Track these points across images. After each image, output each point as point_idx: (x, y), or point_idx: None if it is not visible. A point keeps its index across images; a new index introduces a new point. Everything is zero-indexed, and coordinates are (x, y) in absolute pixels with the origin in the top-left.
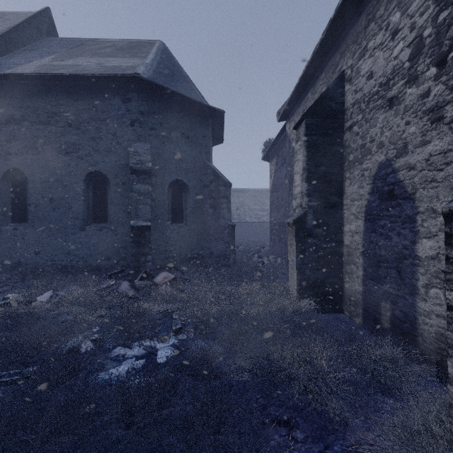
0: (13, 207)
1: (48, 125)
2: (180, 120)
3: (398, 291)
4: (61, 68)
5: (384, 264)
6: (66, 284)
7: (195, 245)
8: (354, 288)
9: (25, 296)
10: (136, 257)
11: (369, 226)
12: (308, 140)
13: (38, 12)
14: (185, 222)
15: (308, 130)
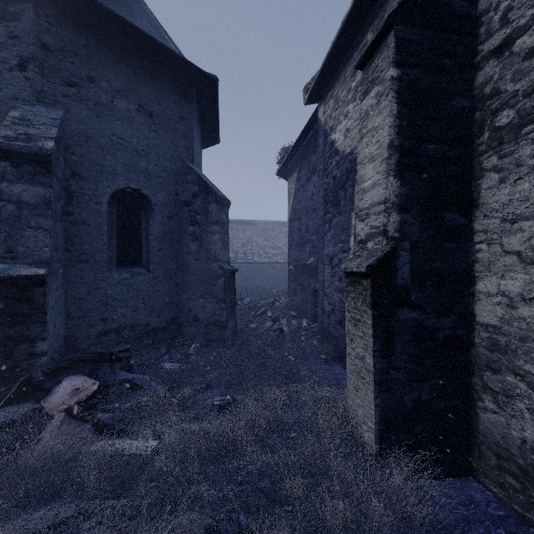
0: None
1: None
2: (134, 81)
3: None
4: None
5: None
6: None
7: (164, 306)
8: (518, 434)
9: None
10: (5, 348)
11: None
12: (402, 77)
13: None
14: (145, 266)
15: (402, 54)
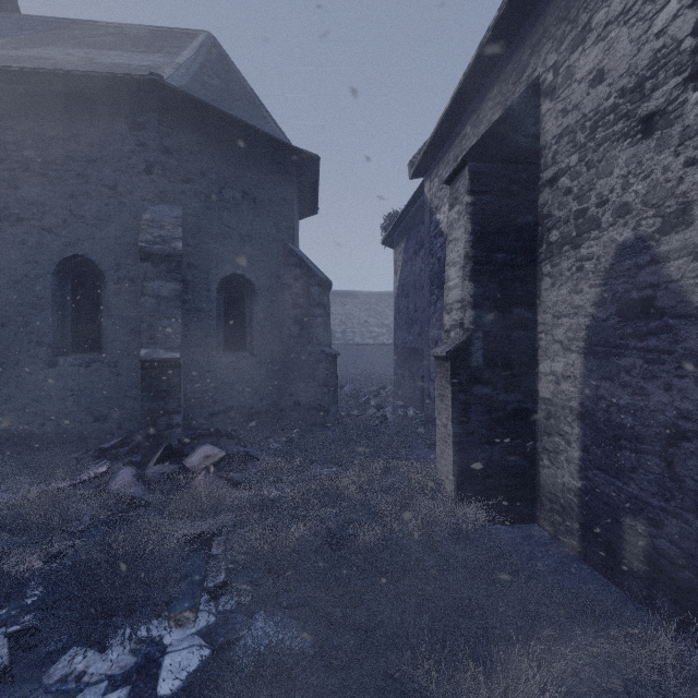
0: None
1: None
2: (240, 169)
3: (665, 503)
4: (10, 60)
5: (632, 443)
6: (10, 472)
7: (267, 390)
8: (561, 480)
9: None
10: (151, 419)
11: (594, 367)
12: (475, 202)
13: None
14: (249, 349)
15: (475, 184)
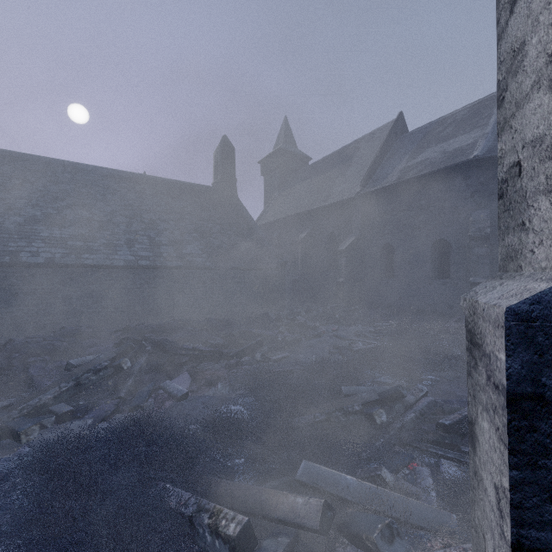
0: (386, 268)
1: (407, 211)
2: None
3: None
4: (414, 167)
5: None
6: (420, 321)
7: None
8: None
9: (399, 323)
10: None
11: None
12: None
13: (395, 121)
14: None
15: None
